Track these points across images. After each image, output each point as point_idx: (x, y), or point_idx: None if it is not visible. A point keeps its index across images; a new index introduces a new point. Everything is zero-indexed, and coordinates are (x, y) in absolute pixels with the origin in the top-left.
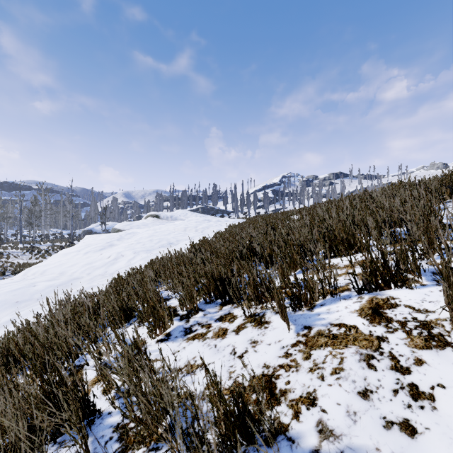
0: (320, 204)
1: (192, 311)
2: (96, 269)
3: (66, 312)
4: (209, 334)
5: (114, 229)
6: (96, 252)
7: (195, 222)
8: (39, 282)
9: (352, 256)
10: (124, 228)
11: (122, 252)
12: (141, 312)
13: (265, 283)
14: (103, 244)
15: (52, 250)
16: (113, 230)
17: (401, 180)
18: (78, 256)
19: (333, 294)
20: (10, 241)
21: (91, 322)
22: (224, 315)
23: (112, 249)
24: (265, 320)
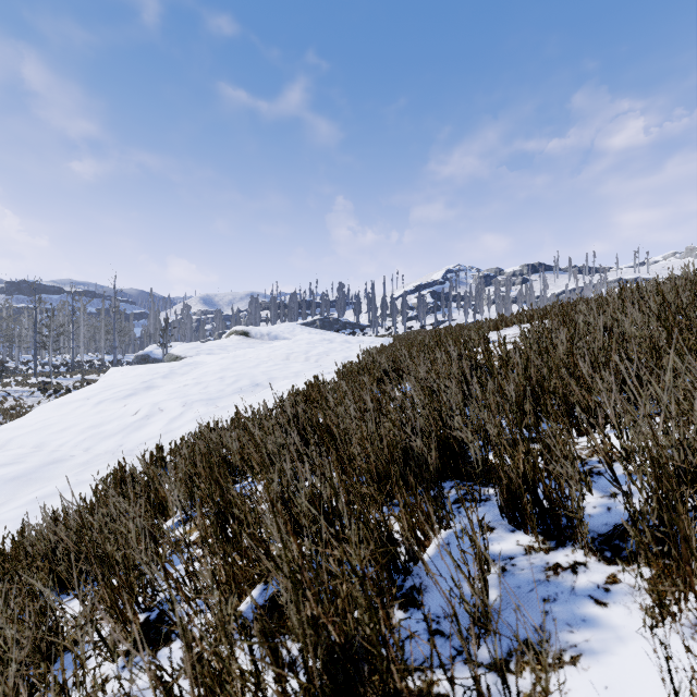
0: (535, 310)
1: None
2: (104, 438)
3: None
4: None
5: (170, 356)
6: (117, 401)
7: (306, 344)
8: None
9: None
10: (187, 355)
11: (161, 403)
12: None
13: None
14: (135, 385)
15: (78, 388)
16: (168, 357)
17: None
18: (82, 409)
19: None
20: (23, 371)
21: None
22: None
23: (146, 396)
24: None
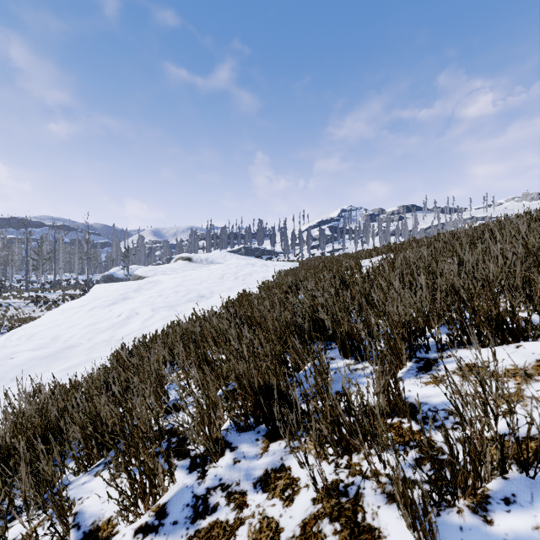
0: (397, 244)
1: (210, 457)
2: (100, 332)
3: (7, 431)
4: (239, 534)
5: (134, 276)
6: (104, 308)
7: (235, 267)
8: (20, 351)
9: (511, 348)
10: (147, 275)
11: (136, 308)
12: (120, 449)
13: (354, 413)
14: (115, 297)
15: (61, 300)
16: (133, 277)
17: (530, 211)
18: (80, 313)
19: (523, 463)
20: (15, 288)
21: (41, 455)
22: (273, 471)
23: (125, 304)
24: (366, 520)
